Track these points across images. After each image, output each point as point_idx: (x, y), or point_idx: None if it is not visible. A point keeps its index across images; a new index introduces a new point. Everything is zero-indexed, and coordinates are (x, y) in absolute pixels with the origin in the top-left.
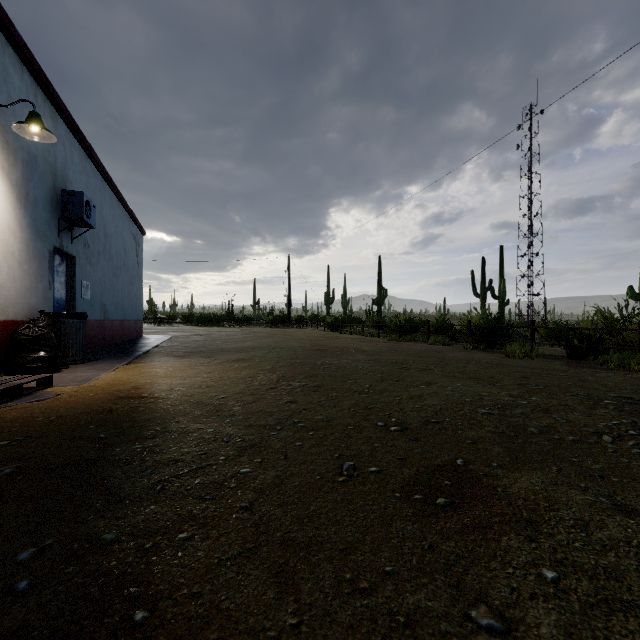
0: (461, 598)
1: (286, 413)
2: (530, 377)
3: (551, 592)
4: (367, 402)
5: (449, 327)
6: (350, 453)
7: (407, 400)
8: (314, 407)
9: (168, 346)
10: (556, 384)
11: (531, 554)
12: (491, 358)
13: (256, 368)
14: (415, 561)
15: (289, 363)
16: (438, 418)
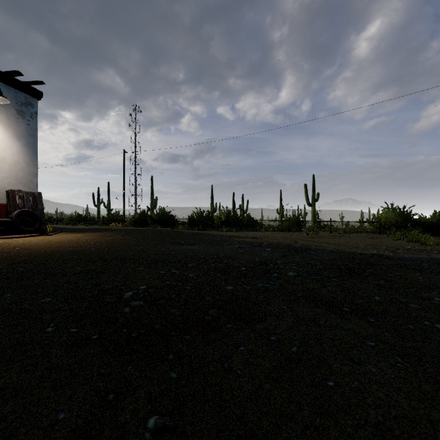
0: None
1: None
2: None
3: None
4: None
5: None
6: None
7: None
8: None
9: None
10: None
11: None
12: None
13: None
14: None
15: None
16: None
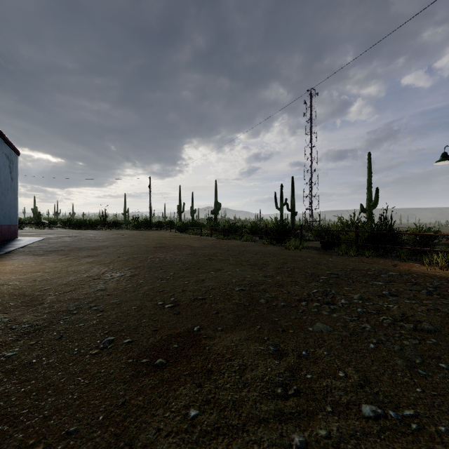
0: (114, 445)
1: (89, 299)
2: (288, 262)
3: (184, 428)
4: (162, 286)
5: (259, 229)
6: (118, 329)
7: (192, 283)
8: (117, 293)
9: (35, 246)
10: (300, 267)
11: (191, 398)
12: (275, 250)
13: (97, 263)
14: (101, 418)
15: (126, 258)
16: (205, 296)
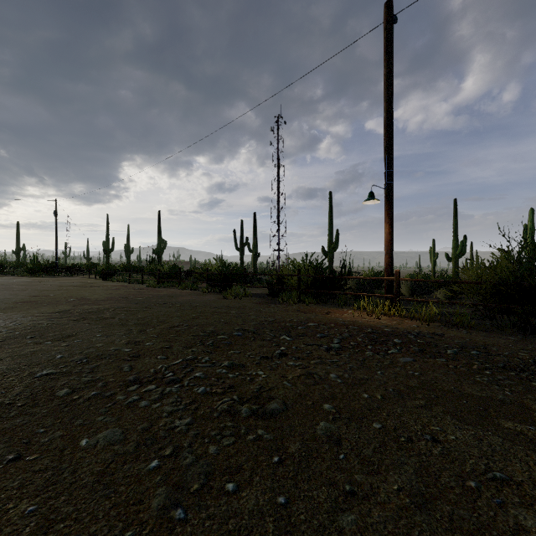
0: None
1: None
2: (200, 317)
3: None
4: None
5: None
6: None
7: None
8: None
9: None
10: (208, 323)
11: None
12: (210, 300)
13: None
14: None
15: None
16: None
